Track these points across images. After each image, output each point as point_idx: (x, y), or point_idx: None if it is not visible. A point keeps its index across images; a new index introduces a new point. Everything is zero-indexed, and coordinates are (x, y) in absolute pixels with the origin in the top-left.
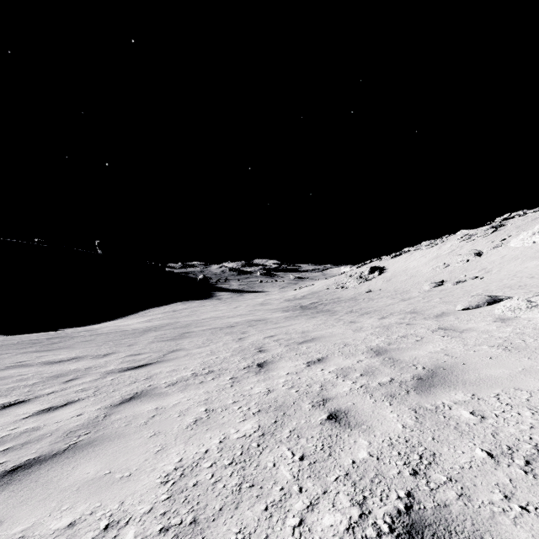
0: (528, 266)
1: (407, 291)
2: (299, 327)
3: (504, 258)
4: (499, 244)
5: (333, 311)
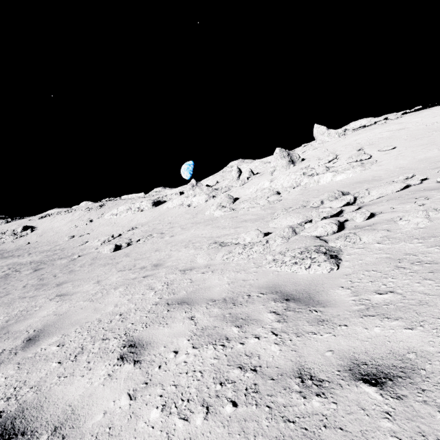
0: (105, 229)
1: (56, 242)
2: (14, 261)
3: (100, 224)
4: (100, 217)
5: (17, 255)
